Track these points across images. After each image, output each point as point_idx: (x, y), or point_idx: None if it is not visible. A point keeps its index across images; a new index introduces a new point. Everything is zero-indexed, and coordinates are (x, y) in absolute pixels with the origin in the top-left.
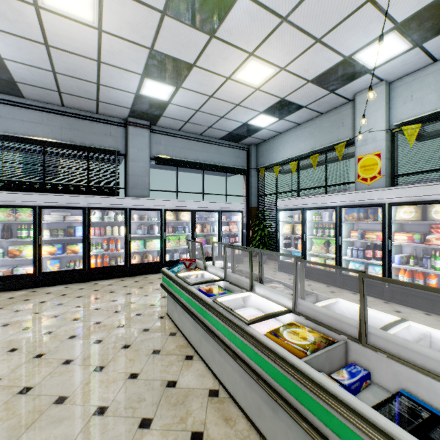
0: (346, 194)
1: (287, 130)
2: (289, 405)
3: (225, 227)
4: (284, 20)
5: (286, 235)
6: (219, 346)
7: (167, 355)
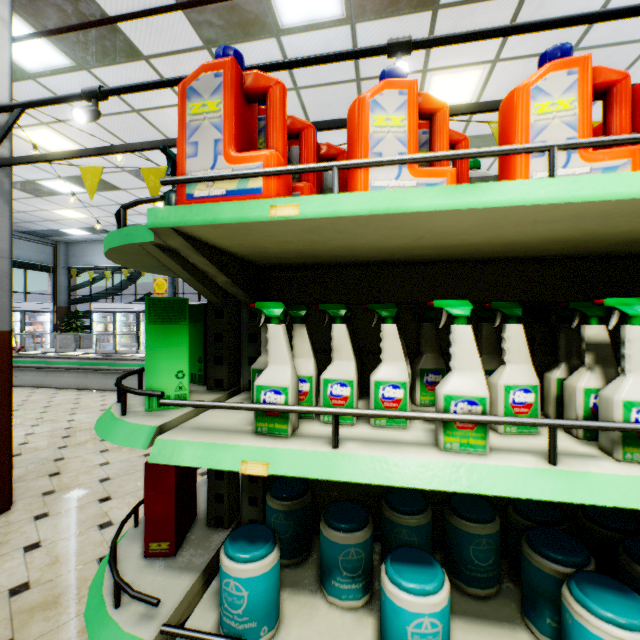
0: (143, 303)
1: (102, 240)
2: (92, 368)
3: (29, 327)
4: (95, 206)
5: (100, 332)
6: (60, 374)
7: (21, 390)
